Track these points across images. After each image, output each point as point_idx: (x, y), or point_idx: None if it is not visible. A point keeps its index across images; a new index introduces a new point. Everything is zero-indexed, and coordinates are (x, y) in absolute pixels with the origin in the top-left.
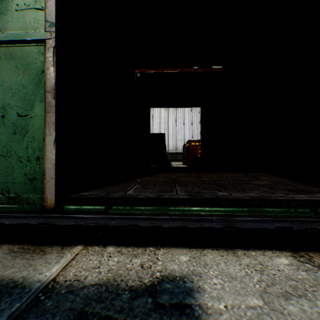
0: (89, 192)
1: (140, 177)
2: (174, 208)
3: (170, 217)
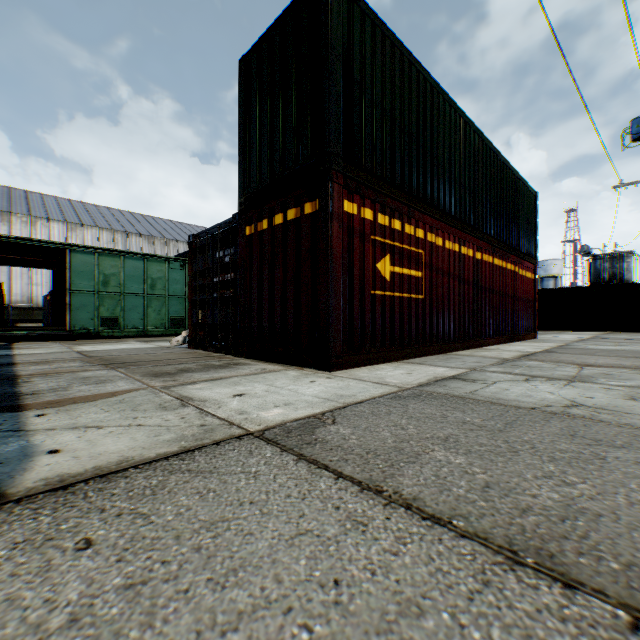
0: None
1: None
2: (11, 332)
3: (9, 333)
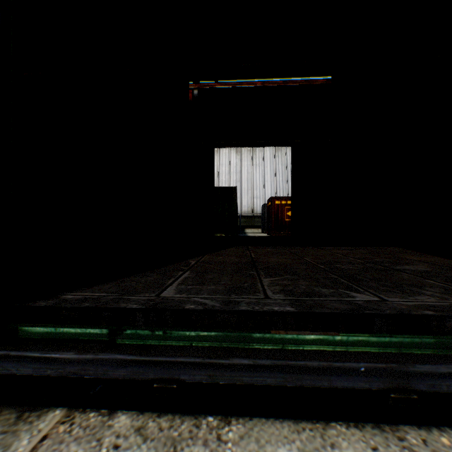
0: (85, 291)
1: (196, 256)
2: (263, 335)
3: (255, 363)
